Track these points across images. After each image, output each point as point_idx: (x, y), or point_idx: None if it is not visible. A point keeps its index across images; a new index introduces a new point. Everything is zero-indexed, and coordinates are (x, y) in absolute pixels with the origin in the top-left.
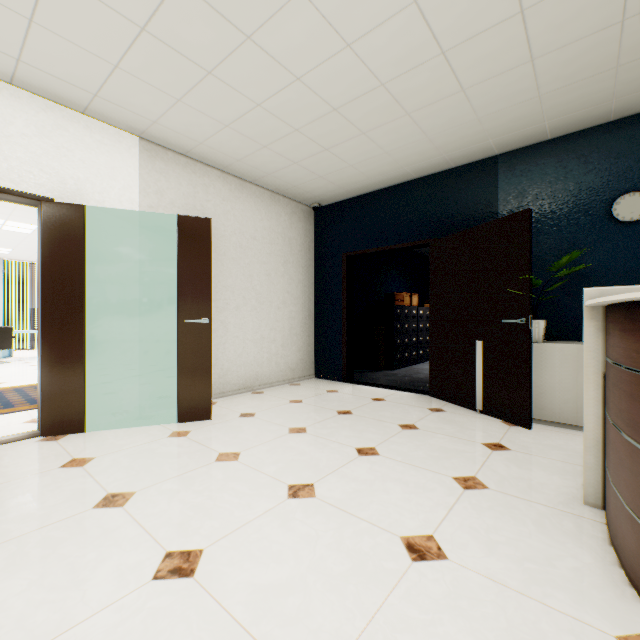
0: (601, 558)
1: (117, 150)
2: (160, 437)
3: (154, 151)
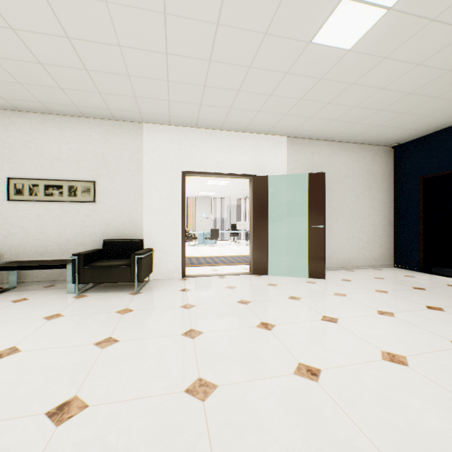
0: None
1: (278, 146)
2: (301, 282)
3: (293, 141)
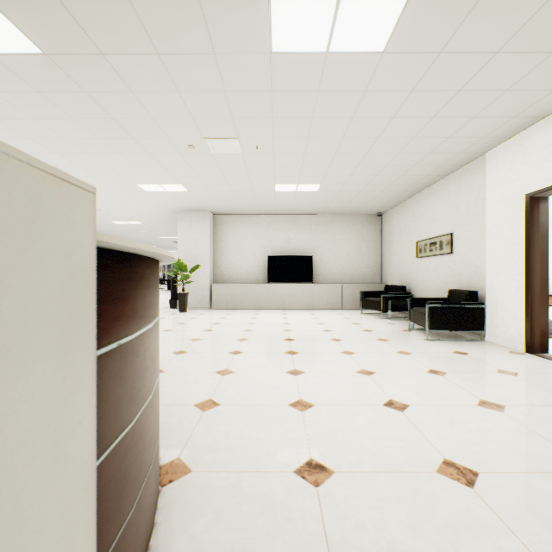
0: (163, 551)
1: None
2: None
3: None
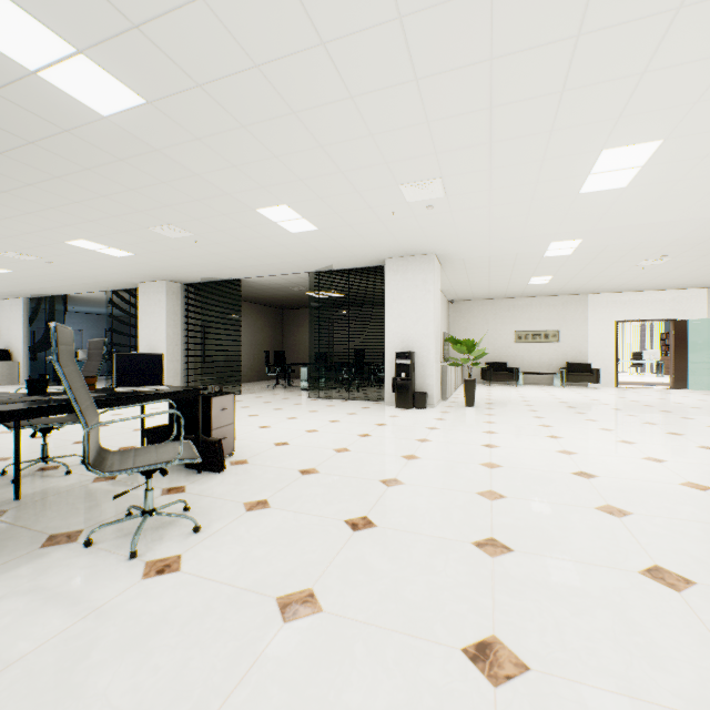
0: None
1: (697, 296)
2: None
3: None
